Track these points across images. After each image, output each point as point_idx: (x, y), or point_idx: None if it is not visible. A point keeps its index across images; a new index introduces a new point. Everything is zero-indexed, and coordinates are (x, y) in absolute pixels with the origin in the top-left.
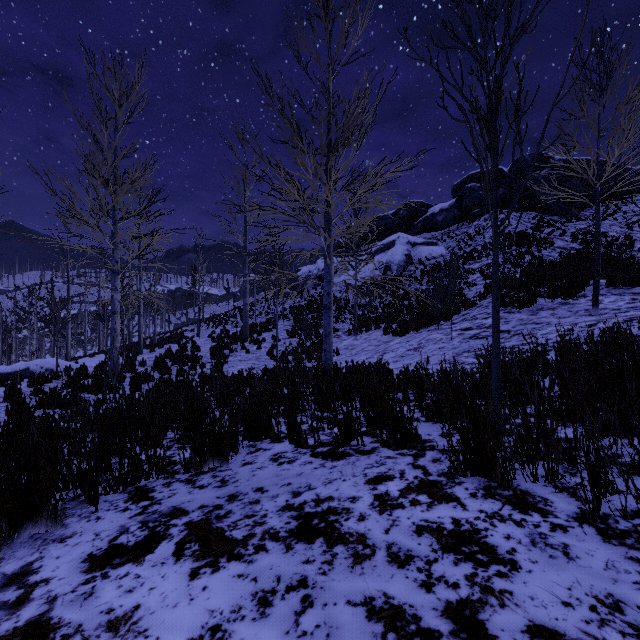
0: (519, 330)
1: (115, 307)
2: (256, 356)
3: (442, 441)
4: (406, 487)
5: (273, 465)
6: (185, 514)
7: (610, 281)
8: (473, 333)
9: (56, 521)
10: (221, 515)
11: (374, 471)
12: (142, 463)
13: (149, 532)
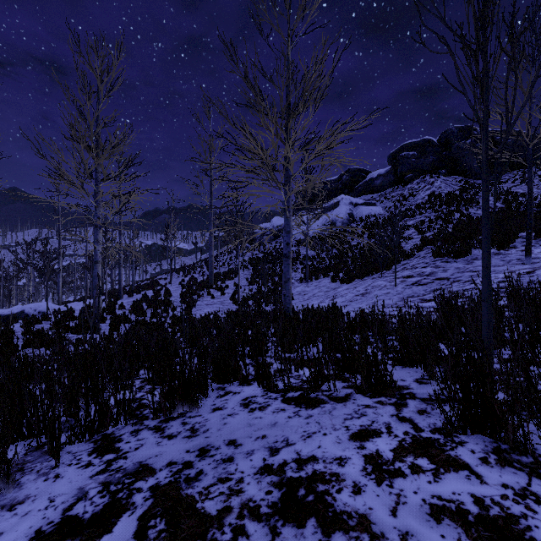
0: (457, 277)
1: (97, 257)
2: (220, 301)
3: (420, 388)
4: (399, 446)
5: (244, 412)
6: (151, 474)
7: (538, 233)
8: (415, 280)
9: (8, 482)
10: (191, 477)
11: (356, 423)
12: (110, 409)
13: (109, 499)
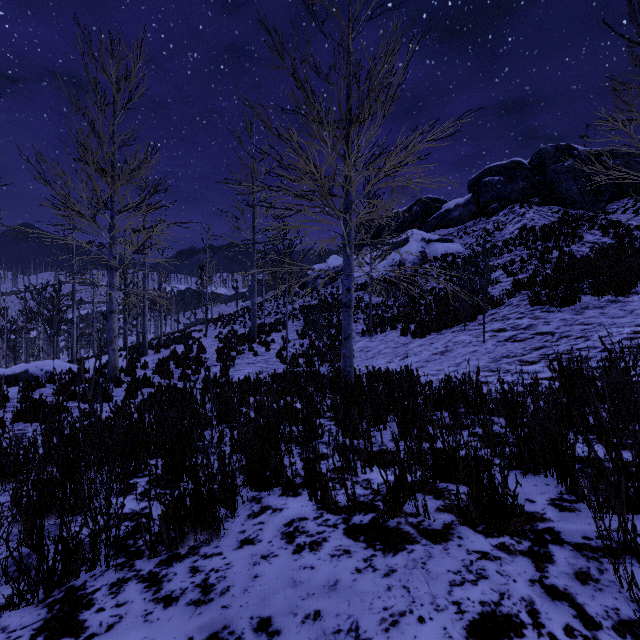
0: (565, 332)
1: (113, 306)
2: (264, 358)
3: (564, 520)
4: None
5: (287, 551)
6: None
7: None
8: (508, 335)
9: None
10: None
11: (472, 597)
12: (82, 545)
13: None
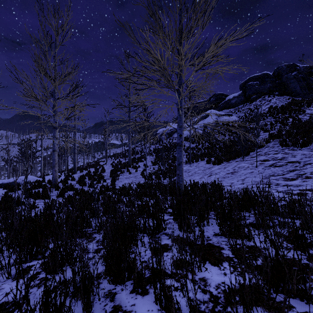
0: (307, 161)
1: (55, 147)
2: (134, 175)
3: None
4: None
5: None
6: None
7: None
8: (271, 163)
9: None
10: None
11: None
12: None
13: None
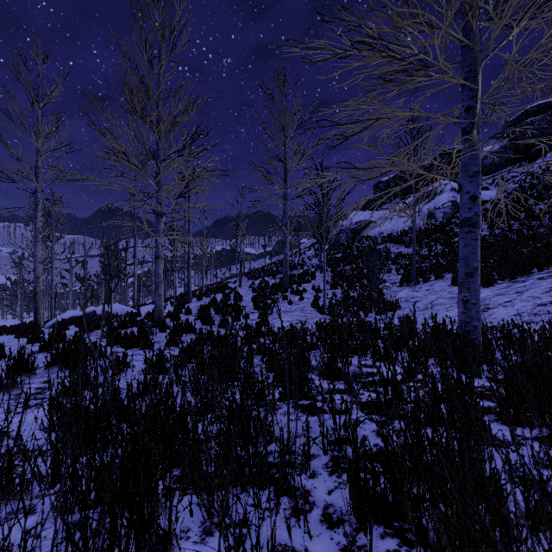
0: None
1: (159, 252)
2: (300, 307)
3: None
4: None
5: None
6: None
7: None
8: None
9: None
10: None
11: None
12: None
13: None
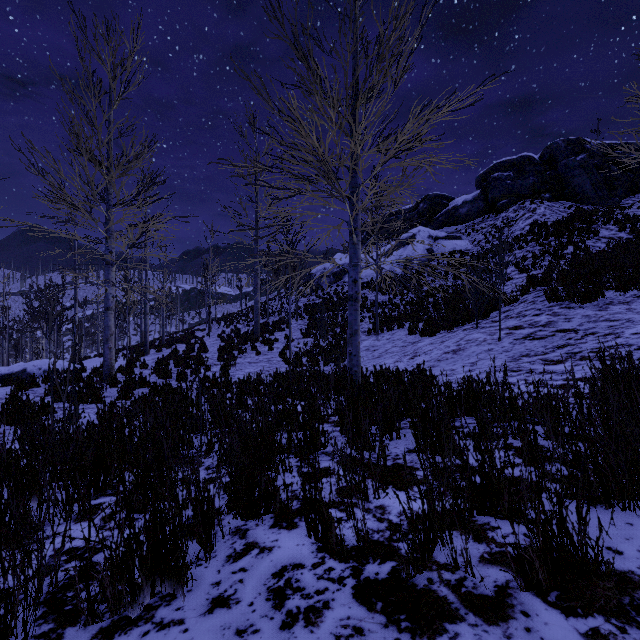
0: (590, 329)
1: (109, 303)
2: (267, 358)
3: None
4: None
5: (272, 624)
6: None
7: None
8: (526, 332)
9: None
10: None
11: None
12: None
13: None
